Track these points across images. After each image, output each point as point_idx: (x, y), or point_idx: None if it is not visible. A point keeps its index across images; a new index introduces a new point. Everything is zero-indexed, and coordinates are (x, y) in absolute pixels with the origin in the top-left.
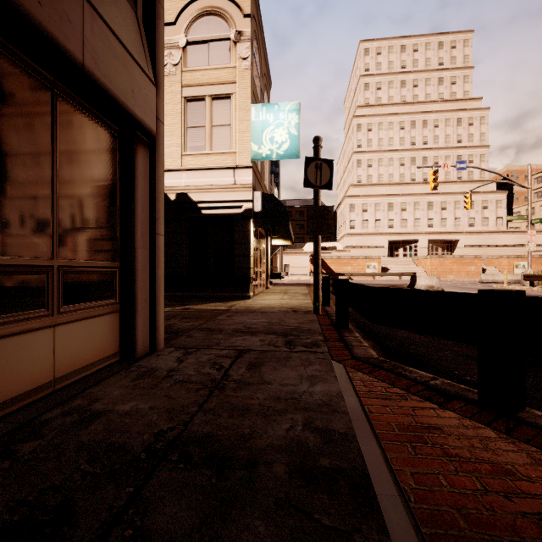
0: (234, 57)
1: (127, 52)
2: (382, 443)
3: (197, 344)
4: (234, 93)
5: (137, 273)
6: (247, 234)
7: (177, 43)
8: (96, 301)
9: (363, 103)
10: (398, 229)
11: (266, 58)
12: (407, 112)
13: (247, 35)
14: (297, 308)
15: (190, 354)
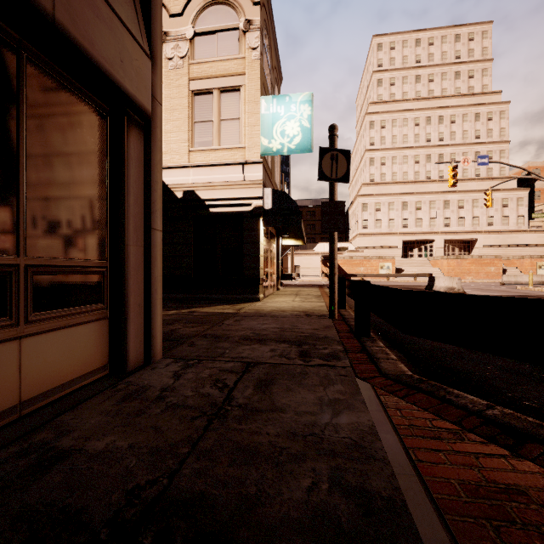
0: (243, 47)
1: (114, 13)
2: (447, 519)
3: (199, 354)
4: (243, 85)
5: (129, 273)
6: (257, 233)
7: (184, 35)
8: (78, 307)
9: (376, 100)
10: (413, 228)
11: (276, 50)
12: (422, 107)
13: (257, 24)
14: (310, 312)
15: (189, 367)
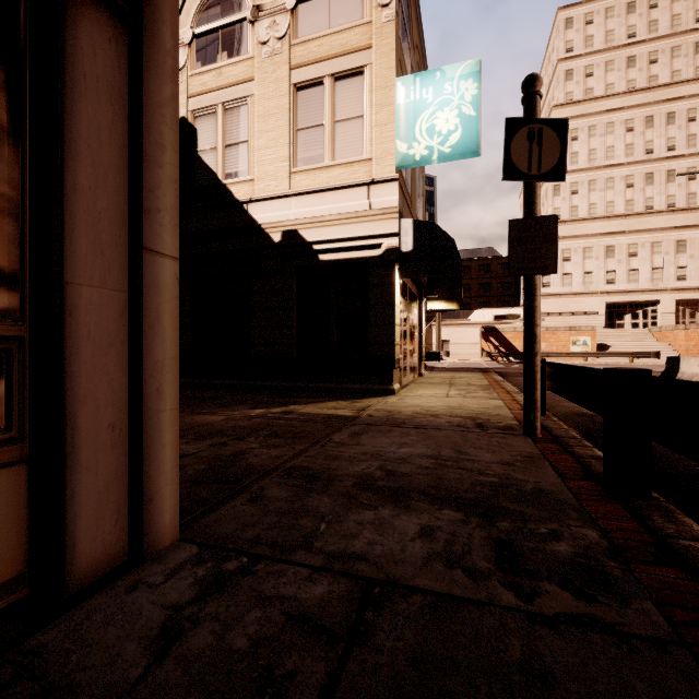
0: (368, 6)
1: None
2: None
3: (260, 533)
4: (368, 64)
5: (74, 353)
6: (390, 289)
7: (283, 5)
8: None
9: (563, 101)
10: (623, 284)
11: (419, 21)
12: (639, 103)
13: None
14: (483, 419)
15: (217, 590)
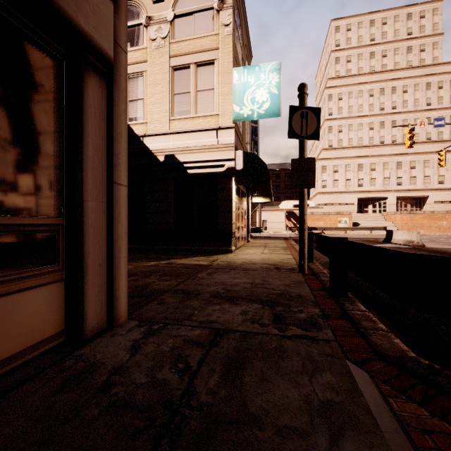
0: (217, 24)
1: None
2: None
3: (166, 315)
4: (217, 59)
5: (86, 231)
6: (229, 191)
7: (165, 18)
8: (23, 270)
9: (334, 76)
10: (367, 187)
11: (247, 30)
12: (376, 80)
13: (229, 3)
14: (280, 265)
15: (152, 335)
